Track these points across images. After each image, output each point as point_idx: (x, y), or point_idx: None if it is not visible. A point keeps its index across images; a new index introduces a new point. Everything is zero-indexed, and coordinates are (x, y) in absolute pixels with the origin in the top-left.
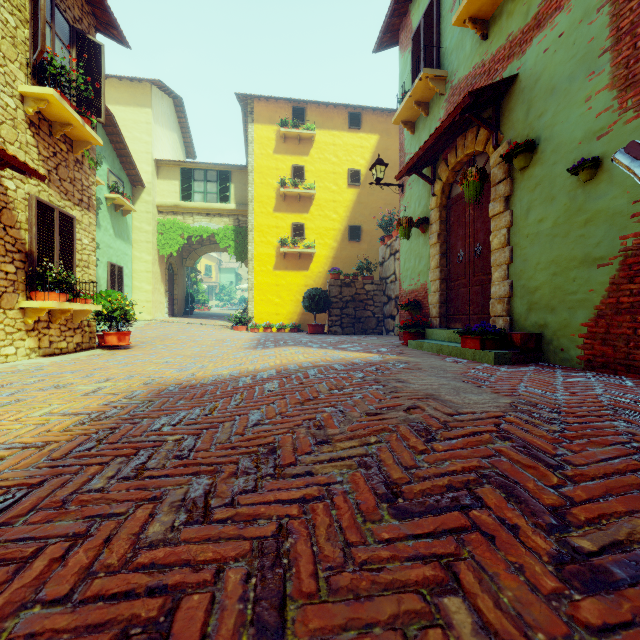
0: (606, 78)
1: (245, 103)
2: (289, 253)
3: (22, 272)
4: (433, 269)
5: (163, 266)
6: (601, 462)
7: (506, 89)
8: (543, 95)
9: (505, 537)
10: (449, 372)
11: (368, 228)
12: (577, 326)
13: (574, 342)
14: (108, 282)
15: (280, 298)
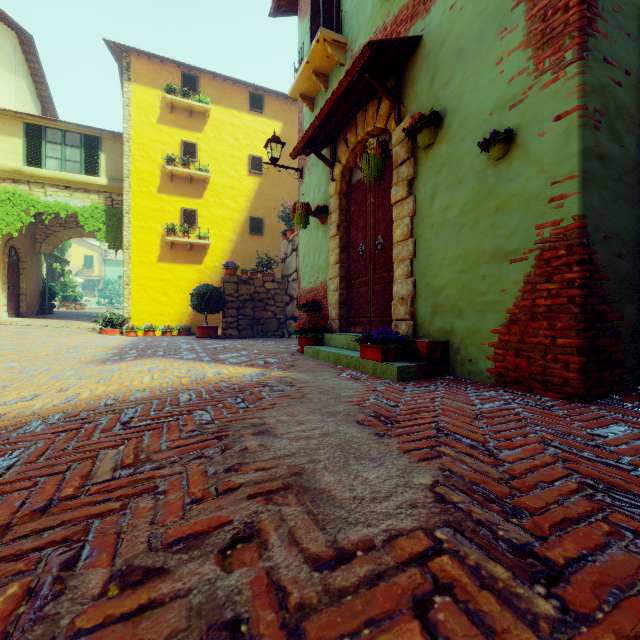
0: (520, 35)
1: (121, 57)
2: (178, 243)
3: None
4: (333, 265)
5: None
6: None
7: (409, 55)
8: (449, 59)
9: None
10: (342, 401)
11: (271, 222)
12: (487, 333)
13: (484, 352)
14: None
15: (166, 295)
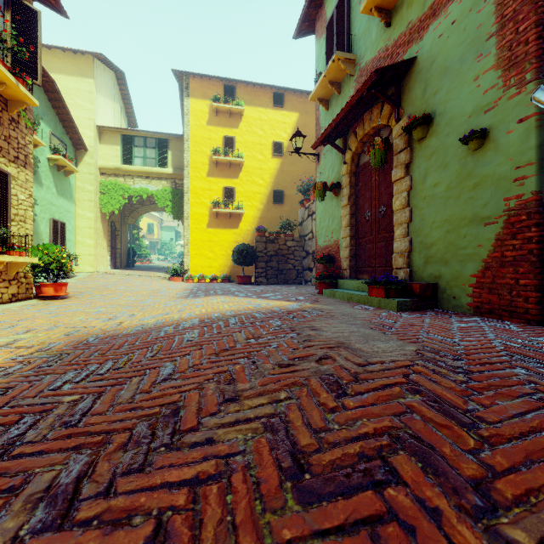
0: (492, 59)
1: (181, 79)
2: (221, 213)
3: None
4: (344, 227)
5: (105, 223)
6: (514, 418)
7: (406, 70)
8: (438, 75)
9: (427, 529)
10: (358, 319)
11: (290, 193)
12: (467, 277)
13: (464, 291)
14: (50, 237)
15: (213, 252)
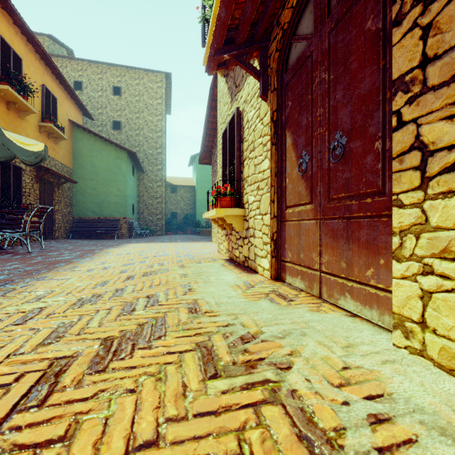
0: None
1: None
2: None
3: None
4: None
5: None
6: None
7: None
8: None
9: None
10: None
11: None
12: None
13: None
14: None
15: None
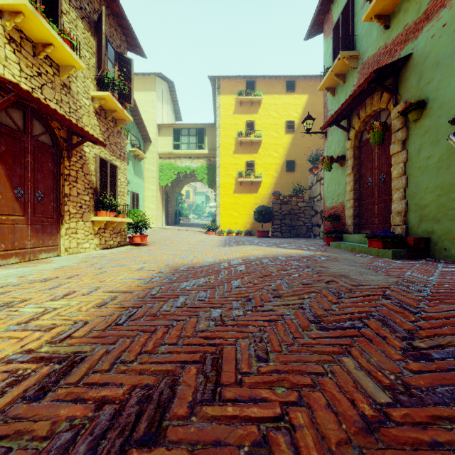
0: None
1: (214, 81)
2: (244, 182)
3: (92, 200)
4: (348, 192)
5: (162, 192)
6: (445, 312)
7: (403, 64)
8: (431, 68)
9: (378, 340)
10: (358, 263)
11: (300, 162)
12: None
13: (454, 244)
14: (131, 204)
15: (238, 212)
